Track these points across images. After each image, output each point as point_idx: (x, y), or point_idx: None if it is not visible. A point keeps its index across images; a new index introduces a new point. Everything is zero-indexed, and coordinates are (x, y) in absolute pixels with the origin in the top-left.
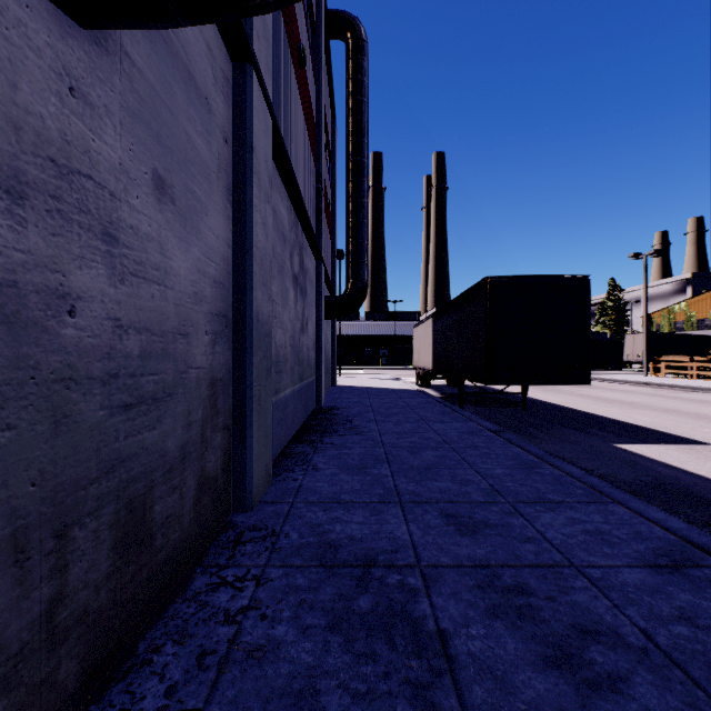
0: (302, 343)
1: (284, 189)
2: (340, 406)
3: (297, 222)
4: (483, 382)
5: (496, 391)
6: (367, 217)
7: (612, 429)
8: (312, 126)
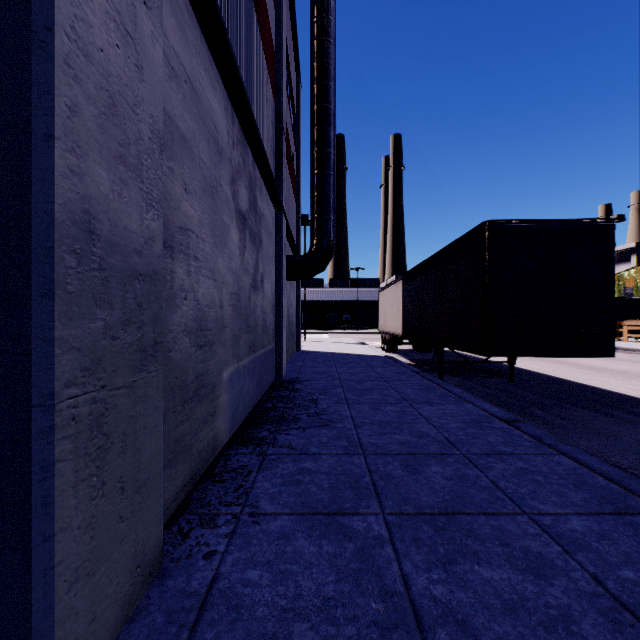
0: (254, 304)
1: (219, 77)
2: (303, 377)
3: (244, 144)
4: (480, 353)
5: (466, 357)
6: (333, 169)
7: (638, 410)
8: (271, 50)
